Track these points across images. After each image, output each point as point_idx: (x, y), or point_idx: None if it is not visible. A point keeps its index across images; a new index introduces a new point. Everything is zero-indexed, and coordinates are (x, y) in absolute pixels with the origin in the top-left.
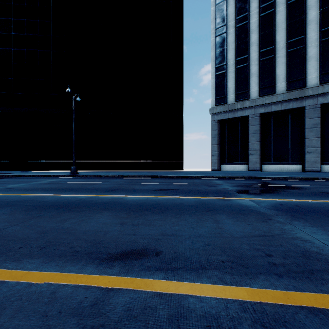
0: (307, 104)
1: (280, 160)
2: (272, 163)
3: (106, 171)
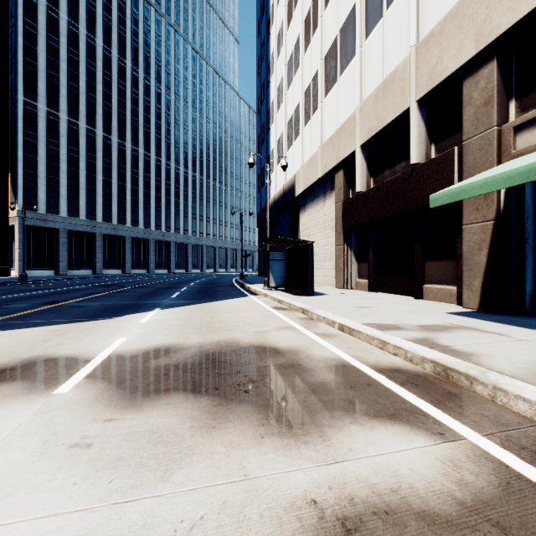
0: (97, 232)
1: (79, 267)
2: (74, 269)
3: None
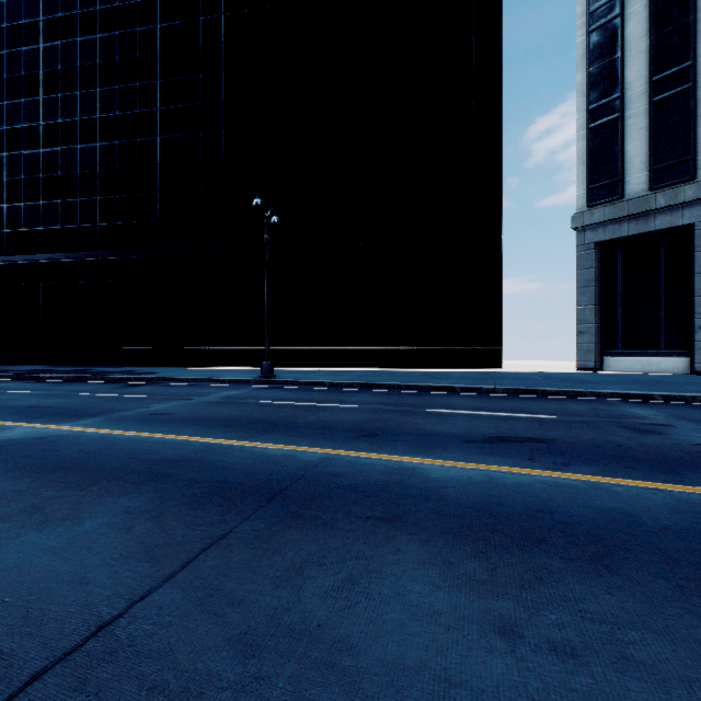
0: None
1: None
2: None
3: (328, 370)
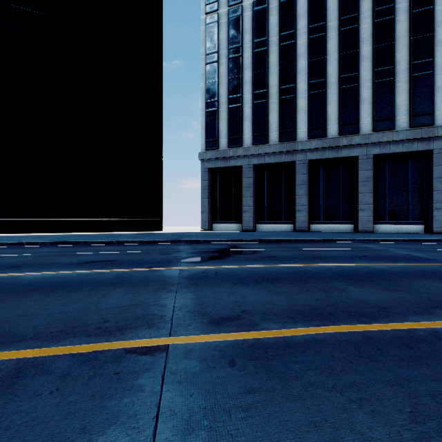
0: (297, 159)
1: (274, 219)
2: (266, 222)
3: (40, 234)
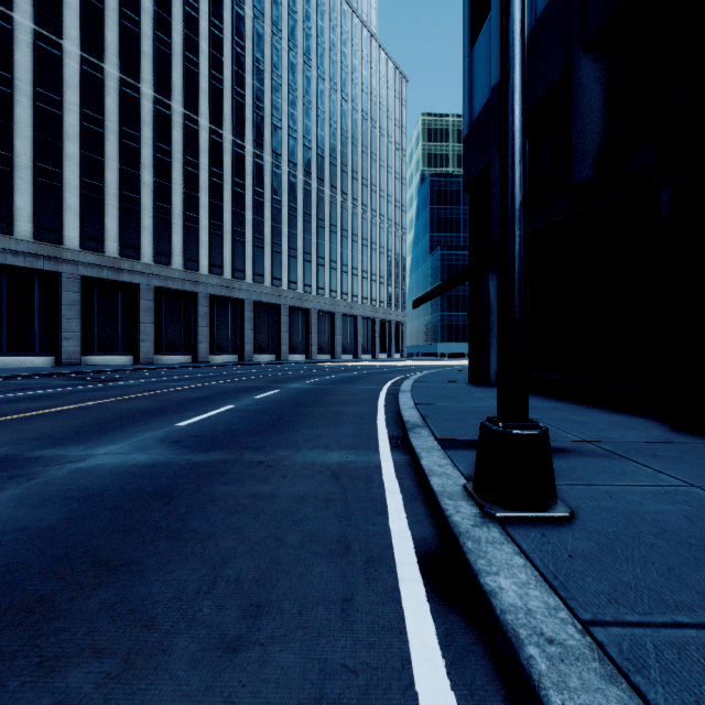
0: (65, 270)
1: (20, 349)
2: (4, 354)
3: None
